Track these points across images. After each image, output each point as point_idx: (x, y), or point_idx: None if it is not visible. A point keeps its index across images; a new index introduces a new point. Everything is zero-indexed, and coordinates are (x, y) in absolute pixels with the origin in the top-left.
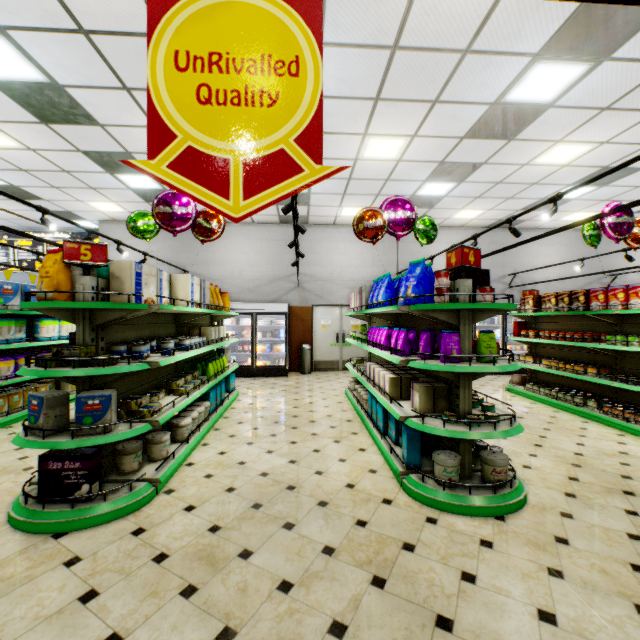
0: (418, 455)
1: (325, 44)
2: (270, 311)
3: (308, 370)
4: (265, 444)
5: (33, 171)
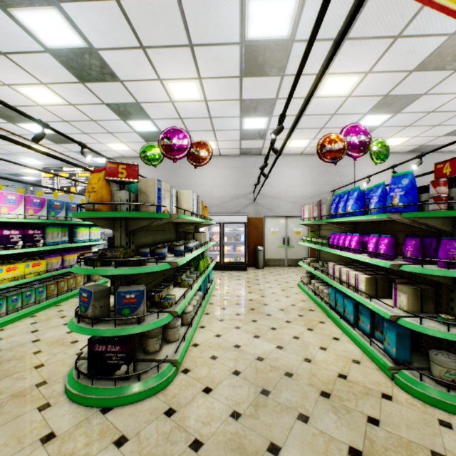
0: (407, 352)
1: None
2: (233, 221)
3: (261, 266)
4: (250, 329)
5: (72, 121)
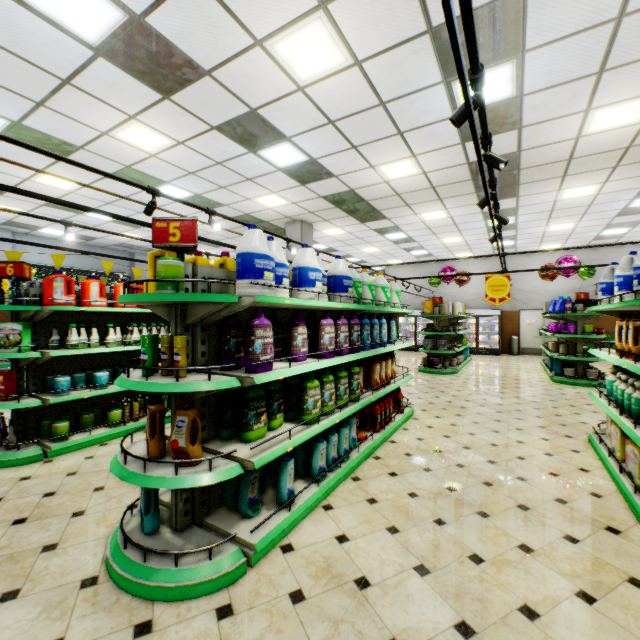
0: (559, 370)
1: (519, 215)
2: (488, 314)
3: (515, 353)
4: (491, 370)
5: (375, 255)
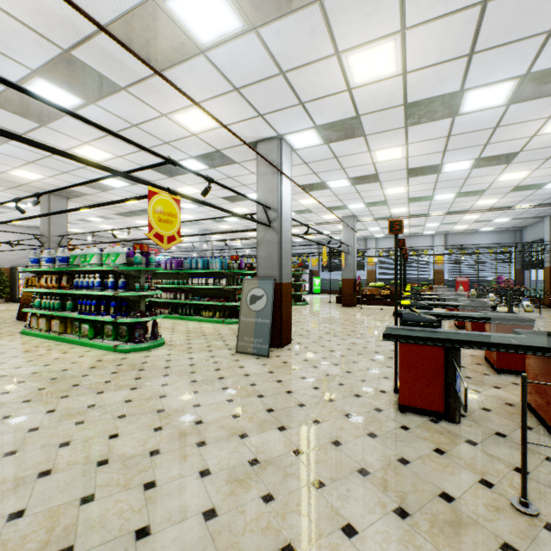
0: None
1: None
2: None
3: None
4: None
5: None
